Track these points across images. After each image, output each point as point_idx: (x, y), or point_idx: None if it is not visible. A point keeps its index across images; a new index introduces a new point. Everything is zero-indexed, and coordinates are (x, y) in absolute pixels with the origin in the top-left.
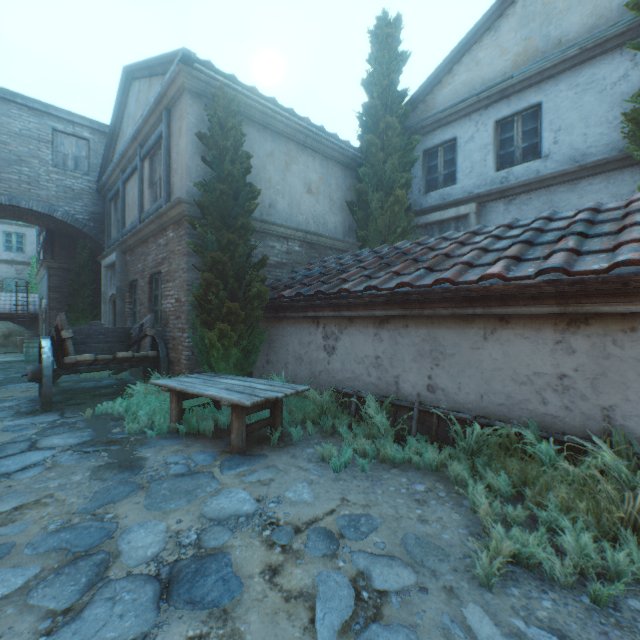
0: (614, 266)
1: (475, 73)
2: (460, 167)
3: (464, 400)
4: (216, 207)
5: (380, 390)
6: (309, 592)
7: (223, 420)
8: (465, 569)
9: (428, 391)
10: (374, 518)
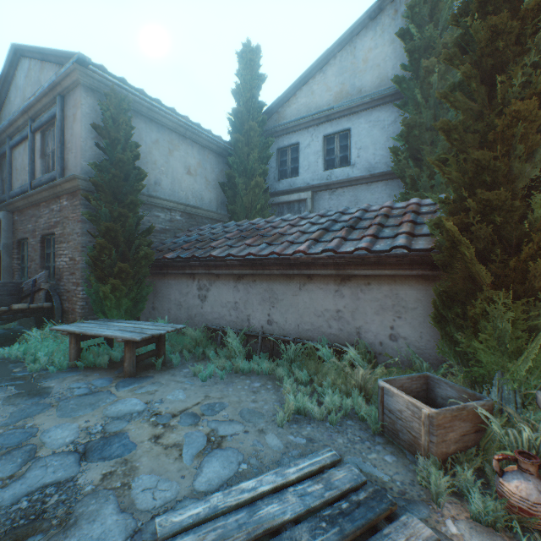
0: (355, 250)
1: (311, 99)
2: (302, 164)
3: (289, 328)
4: (109, 185)
5: (238, 325)
6: (180, 443)
7: (116, 355)
8: (272, 420)
9: (268, 324)
10: (225, 403)
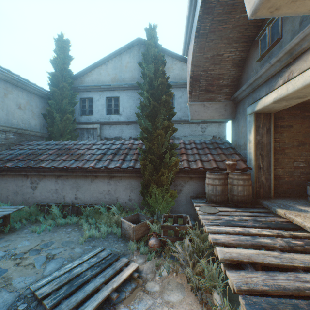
0: (115, 167)
1: (100, 77)
2: (95, 109)
3: (86, 200)
4: None
5: (58, 201)
6: (32, 263)
7: None
8: (78, 243)
9: (75, 199)
10: (53, 241)
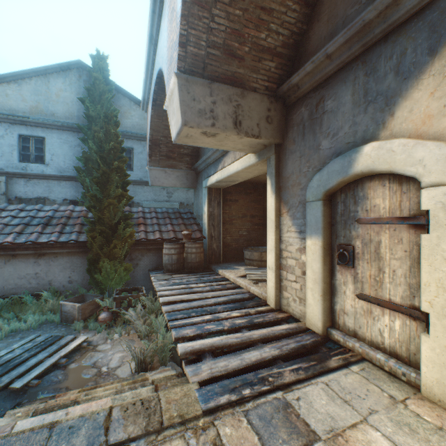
0: (48, 241)
1: (6, 100)
2: None
3: None
4: None
5: None
6: None
7: None
8: None
9: None
10: None
